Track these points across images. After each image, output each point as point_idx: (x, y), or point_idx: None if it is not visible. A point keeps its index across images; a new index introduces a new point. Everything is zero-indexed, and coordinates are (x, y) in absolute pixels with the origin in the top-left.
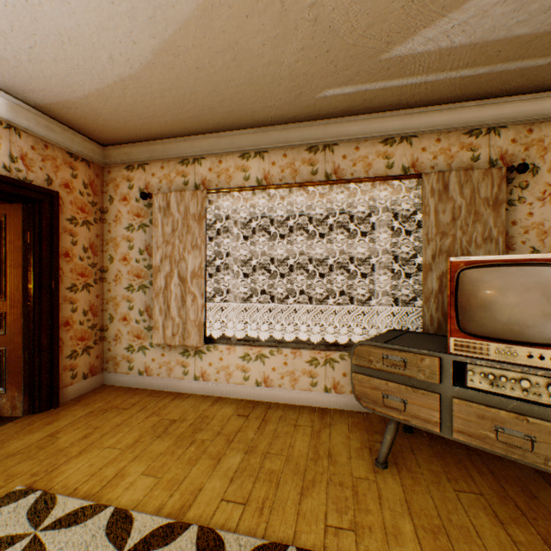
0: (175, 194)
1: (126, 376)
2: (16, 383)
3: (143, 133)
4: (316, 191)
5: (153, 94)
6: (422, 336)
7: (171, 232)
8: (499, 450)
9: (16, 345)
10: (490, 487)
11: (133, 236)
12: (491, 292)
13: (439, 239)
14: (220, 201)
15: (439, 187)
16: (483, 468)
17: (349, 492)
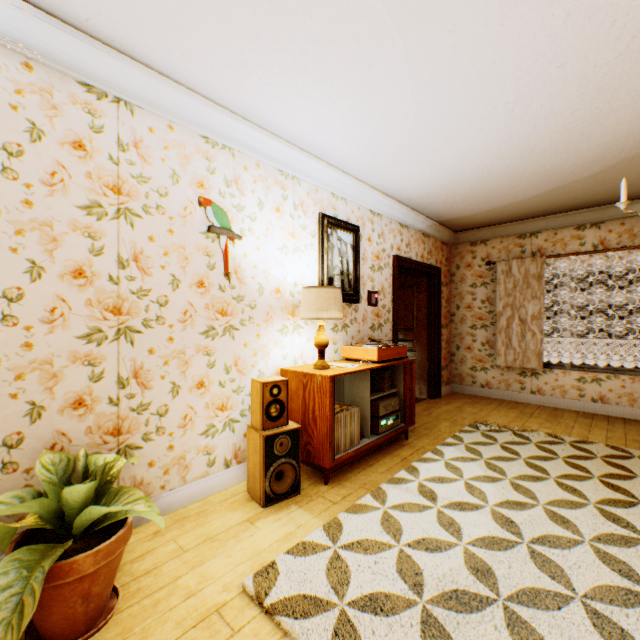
0: (515, 261)
1: (470, 387)
2: (421, 379)
3: (492, 222)
4: None
5: (523, 205)
6: None
7: (512, 287)
8: None
9: (421, 358)
10: None
11: (474, 291)
12: None
13: None
14: (555, 263)
15: None
16: None
17: None
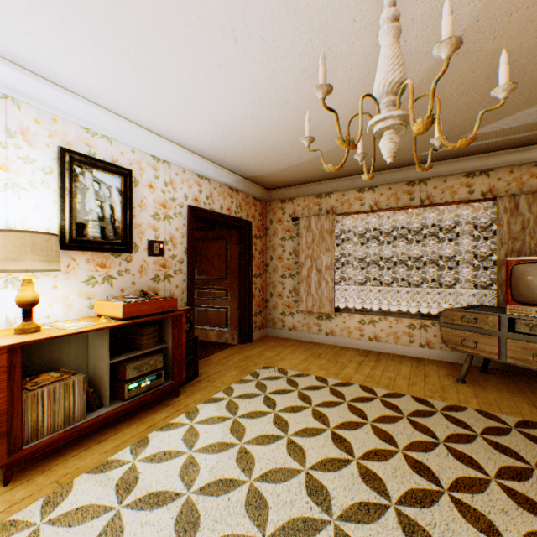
0: (314, 217)
1: (281, 331)
2: (234, 326)
3: (295, 182)
4: (413, 212)
5: (312, 166)
6: (493, 308)
7: (311, 241)
8: (534, 366)
9: (234, 306)
10: (536, 397)
11: (284, 244)
12: (530, 277)
13: (510, 243)
14: (343, 221)
15: (510, 206)
16: (536, 391)
17: (438, 387)
